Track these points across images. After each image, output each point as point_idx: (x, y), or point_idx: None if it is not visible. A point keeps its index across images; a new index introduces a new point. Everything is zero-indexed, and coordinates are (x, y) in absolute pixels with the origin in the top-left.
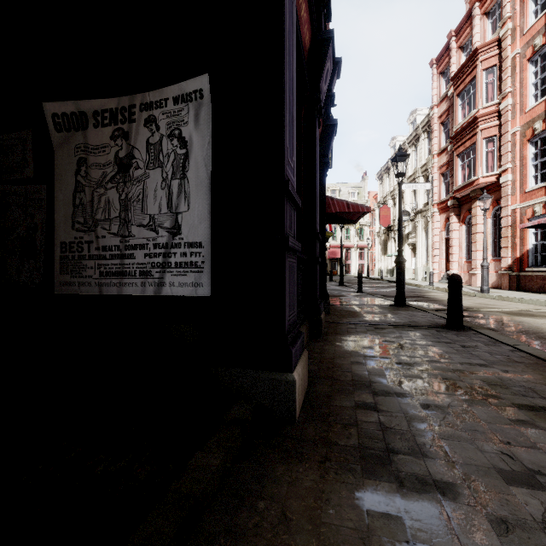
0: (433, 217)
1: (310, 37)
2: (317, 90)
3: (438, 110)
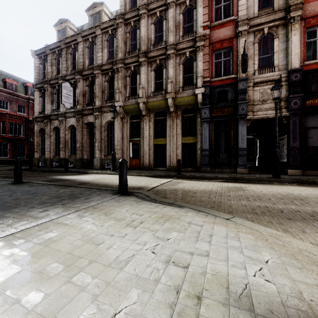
0: None
1: None
2: None
3: None
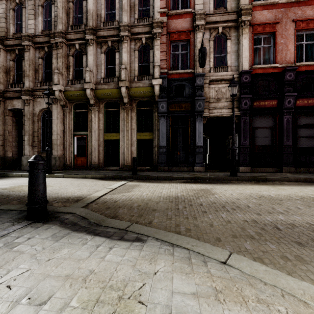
0: None
1: (277, 100)
2: (284, 108)
3: None
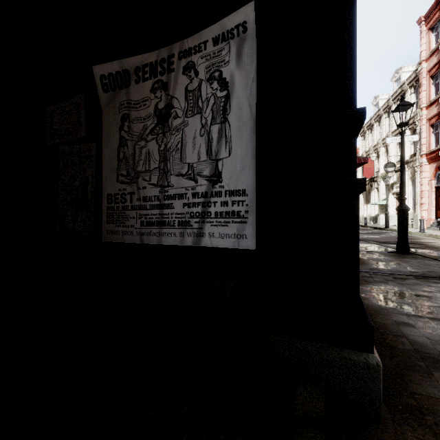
0: (422, 167)
1: None
2: None
3: (427, 64)
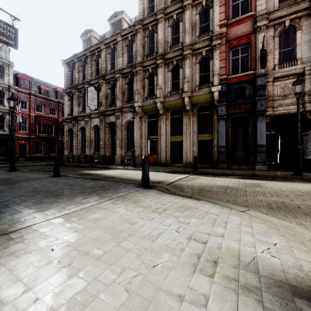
0: None
1: None
2: None
3: None
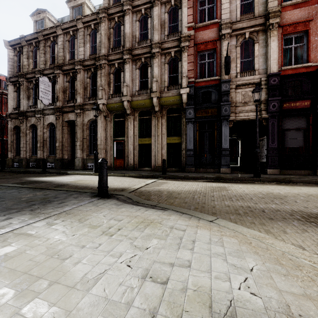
0: None
1: (310, 100)
2: None
3: None
